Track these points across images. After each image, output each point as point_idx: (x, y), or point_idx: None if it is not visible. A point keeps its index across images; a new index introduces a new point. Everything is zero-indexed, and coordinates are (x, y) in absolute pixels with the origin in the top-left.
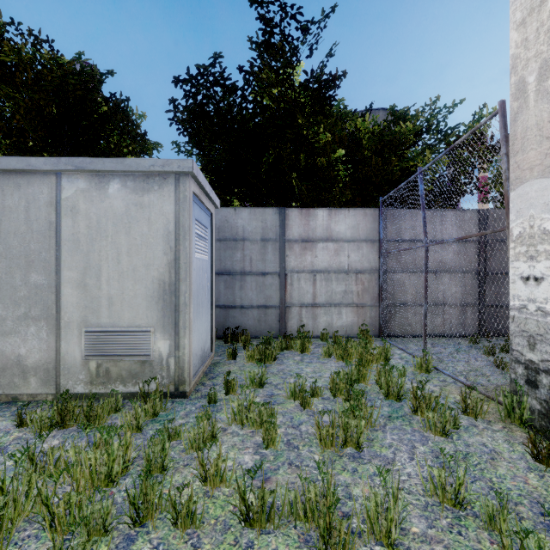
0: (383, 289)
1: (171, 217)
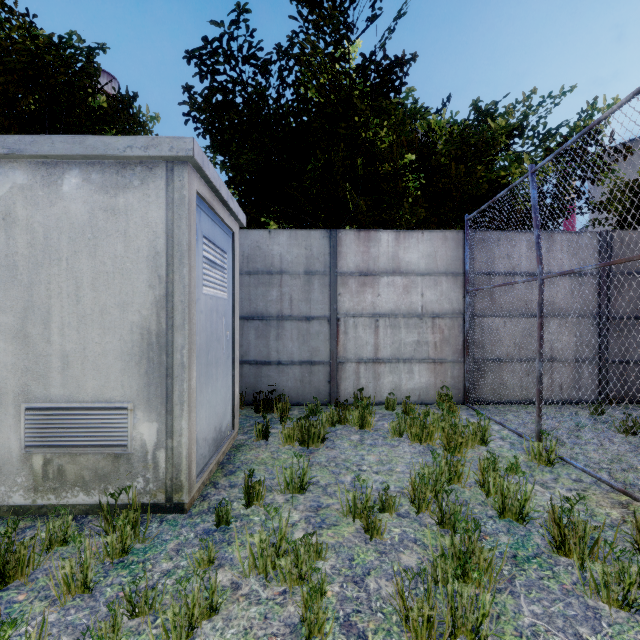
0: (470, 339)
1: (160, 230)
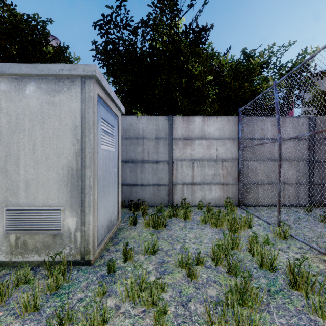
0: (241, 172)
1: (78, 114)
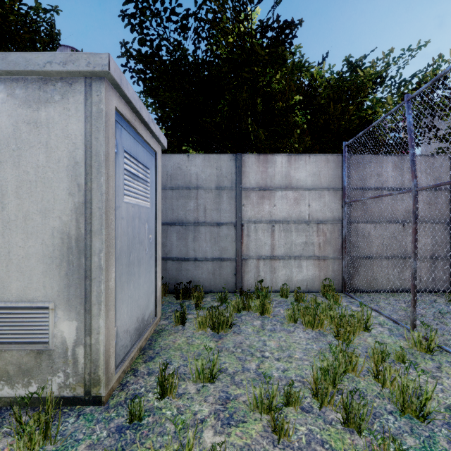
0: (347, 240)
1: (79, 141)
